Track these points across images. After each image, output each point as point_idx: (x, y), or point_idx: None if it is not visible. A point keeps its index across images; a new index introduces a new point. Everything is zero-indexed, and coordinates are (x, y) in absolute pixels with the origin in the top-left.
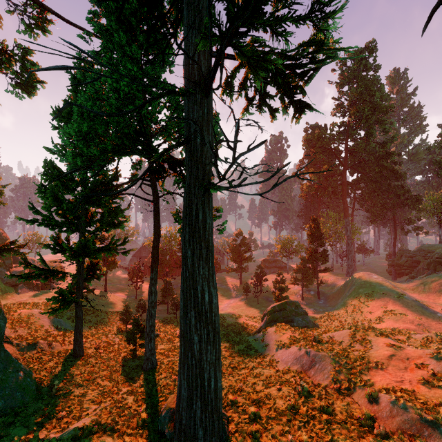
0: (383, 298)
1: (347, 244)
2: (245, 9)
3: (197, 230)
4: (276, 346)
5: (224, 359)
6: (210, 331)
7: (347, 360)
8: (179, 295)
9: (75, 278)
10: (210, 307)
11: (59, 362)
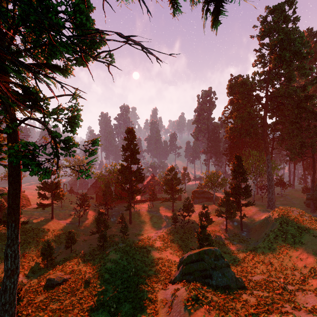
0: (314, 242)
1: (268, 179)
2: None
3: None
4: None
5: None
6: None
7: None
8: (118, 221)
9: None
10: None
11: None
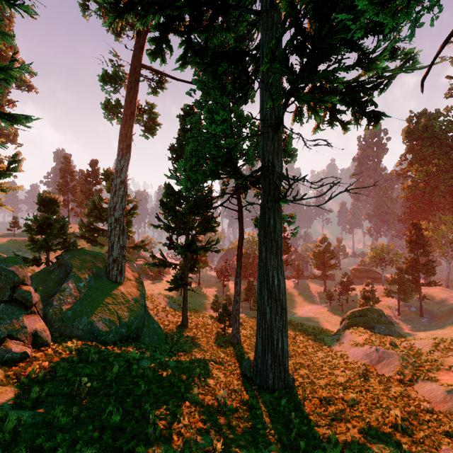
0: None
1: None
2: (302, 73)
3: (269, 233)
4: (349, 344)
5: (297, 347)
6: (279, 306)
7: (417, 359)
8: None
9: (183, 268)
10: (279, 289)
11: (173, 327)
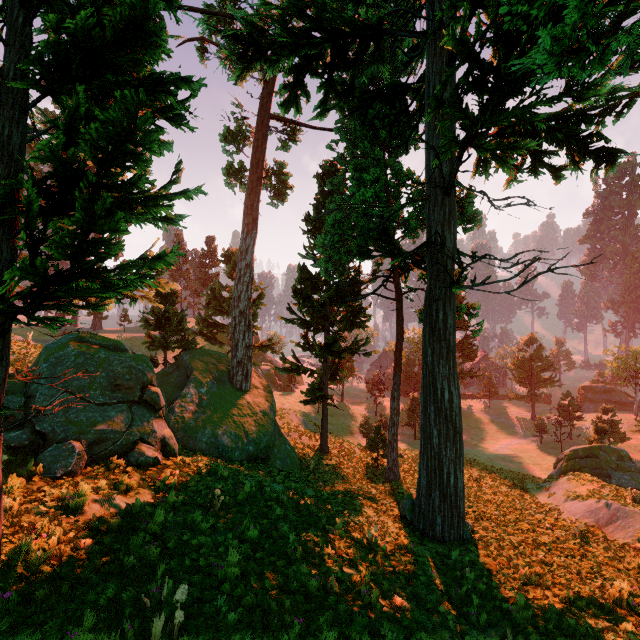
0: None
1: None
2: (483, 115)
3: (437, 330)
4: (565, 496)
5: (482, 493)
6: (450, 428)
7: None
8: None
9: (322, 376)
10: (450, 406)
11: (309, 451)
